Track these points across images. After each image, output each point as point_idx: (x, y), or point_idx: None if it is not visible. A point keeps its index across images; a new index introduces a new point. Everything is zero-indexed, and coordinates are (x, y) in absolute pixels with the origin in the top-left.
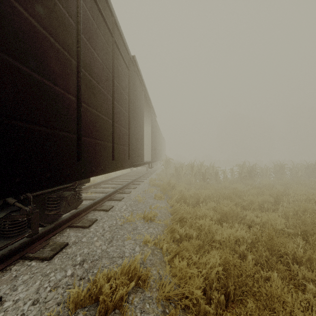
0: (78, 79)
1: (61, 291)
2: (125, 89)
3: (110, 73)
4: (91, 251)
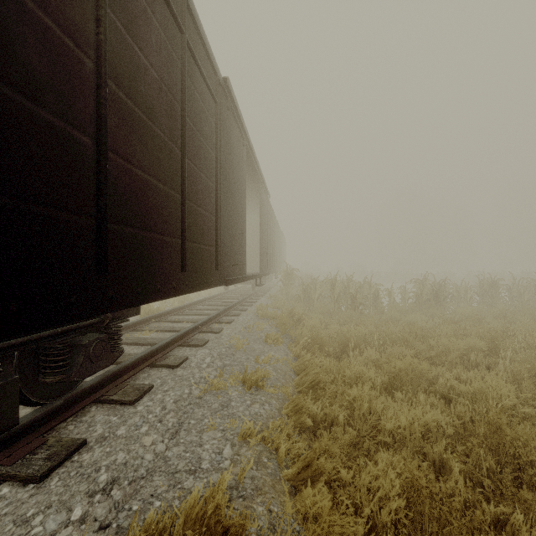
0: (100, 101)
1: None
2: (208, 139)
3: (178, 104)
4: (131, 457)
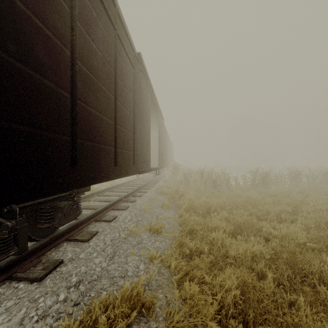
0: (73, 73)
1: (50, 321)
2: (129, 89)
3: (112, 70)
4: (89, 269)
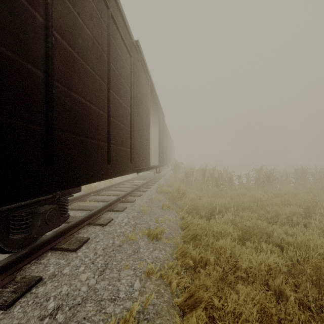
0: (48, 46)
1: None
2: (126, 79)
3: (105, 54)
4: (72, 289)
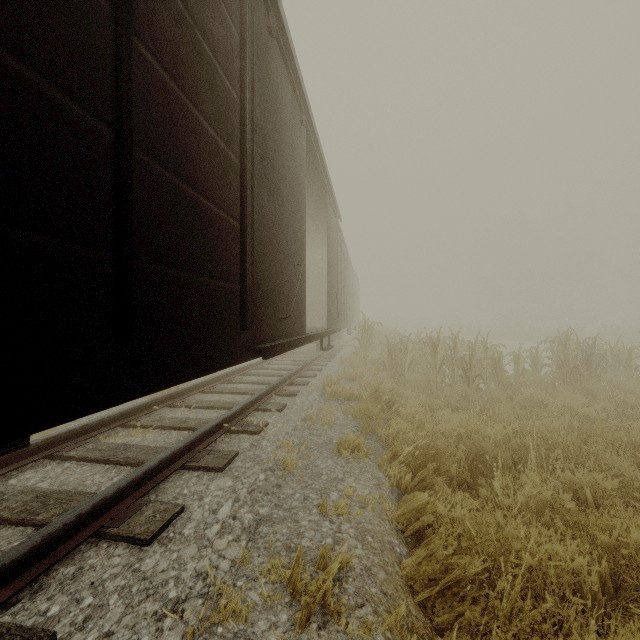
0: None
1: None
2: (222, 55)
3: None
4: None
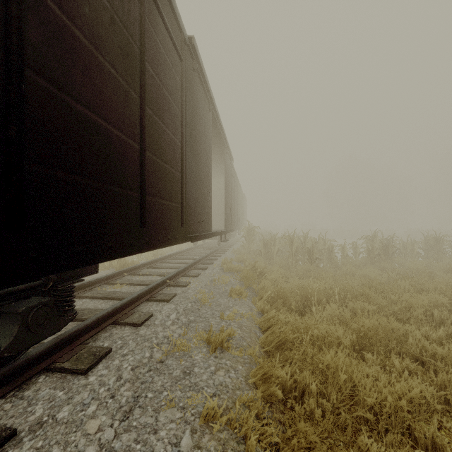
0: None
1: None
2: (173, 94)
3: (136, 45)
4: None
